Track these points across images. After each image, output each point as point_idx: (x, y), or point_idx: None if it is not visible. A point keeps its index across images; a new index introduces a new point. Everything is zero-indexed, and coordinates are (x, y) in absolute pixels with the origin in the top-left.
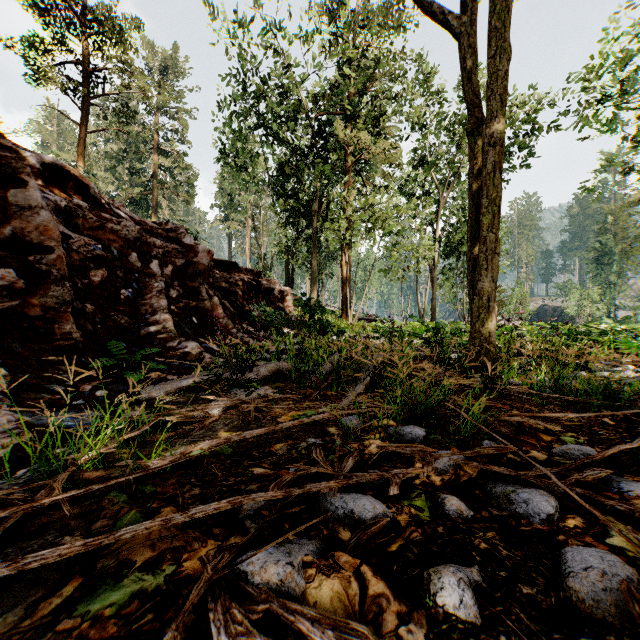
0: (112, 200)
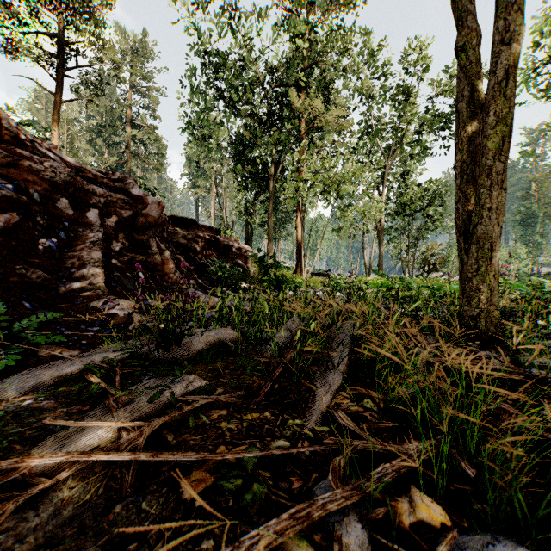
0: (42, 140)
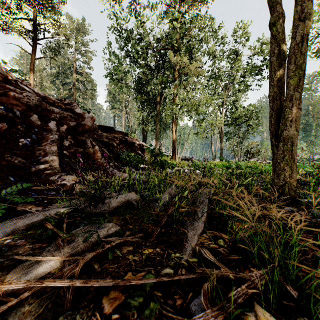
0: (22, 80)
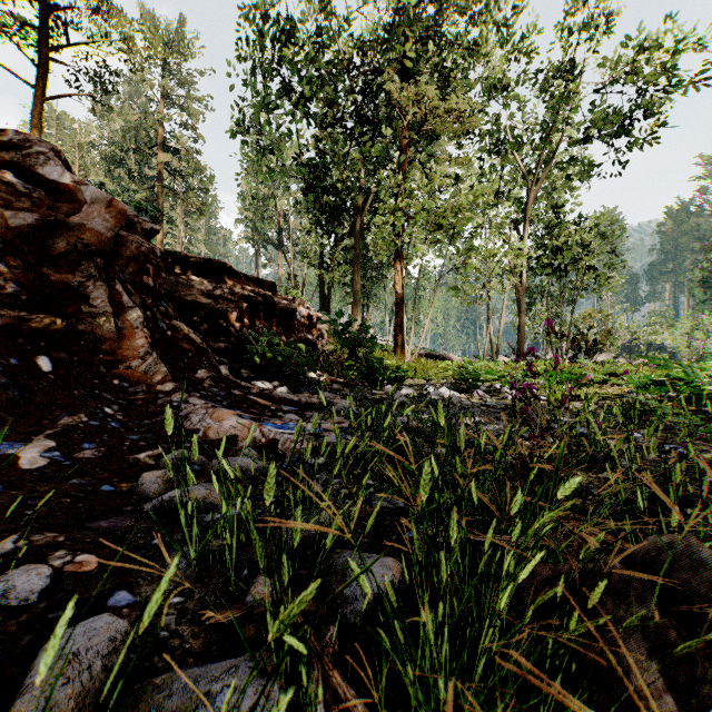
0: None
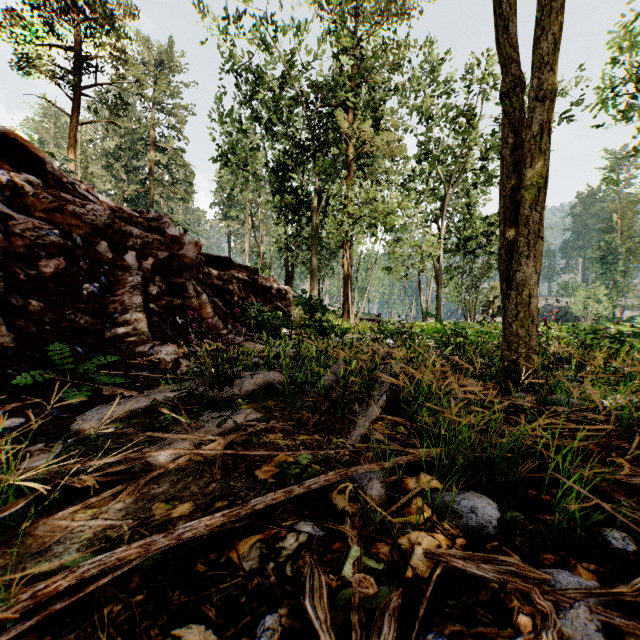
0: (79, 181)
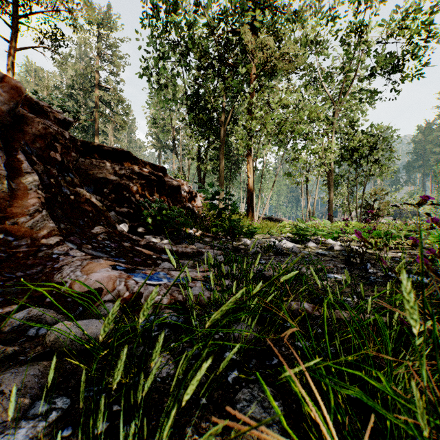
0: None
